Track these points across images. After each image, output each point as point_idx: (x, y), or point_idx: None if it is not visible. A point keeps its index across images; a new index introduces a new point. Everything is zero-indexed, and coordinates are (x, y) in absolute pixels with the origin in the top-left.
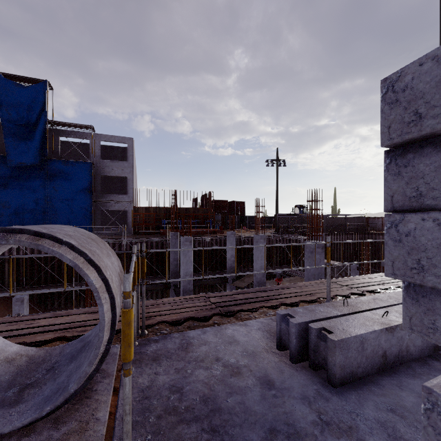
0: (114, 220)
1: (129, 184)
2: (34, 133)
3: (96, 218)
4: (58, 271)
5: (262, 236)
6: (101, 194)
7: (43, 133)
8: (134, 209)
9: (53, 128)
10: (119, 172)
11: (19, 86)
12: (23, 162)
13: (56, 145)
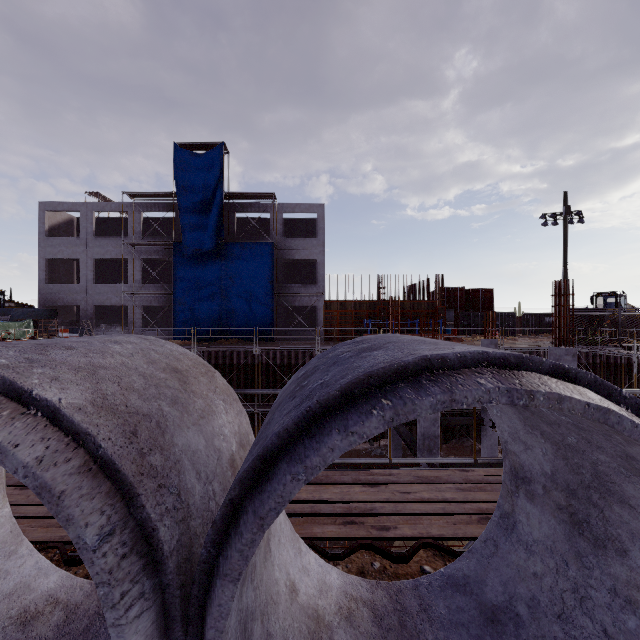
0: (298, 320)
1: (319, 269)
2: (210, 211)
3: (277, 317)
4: (238, 386)
5: (568, 349)
6: (284, 285)
7: (219, 210)
8: (325, 304)
9: (229, 203)
10: (306, 253)
11: (195, 155)
12: (199, 248)
13: (232, 224)
